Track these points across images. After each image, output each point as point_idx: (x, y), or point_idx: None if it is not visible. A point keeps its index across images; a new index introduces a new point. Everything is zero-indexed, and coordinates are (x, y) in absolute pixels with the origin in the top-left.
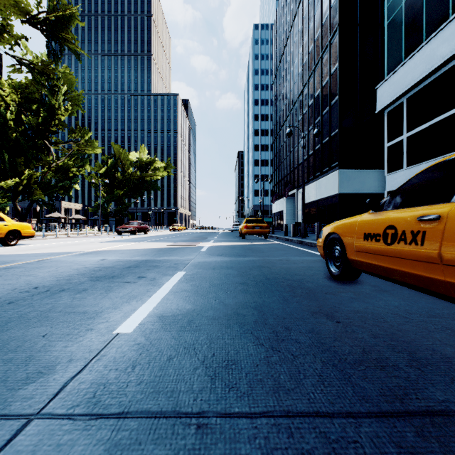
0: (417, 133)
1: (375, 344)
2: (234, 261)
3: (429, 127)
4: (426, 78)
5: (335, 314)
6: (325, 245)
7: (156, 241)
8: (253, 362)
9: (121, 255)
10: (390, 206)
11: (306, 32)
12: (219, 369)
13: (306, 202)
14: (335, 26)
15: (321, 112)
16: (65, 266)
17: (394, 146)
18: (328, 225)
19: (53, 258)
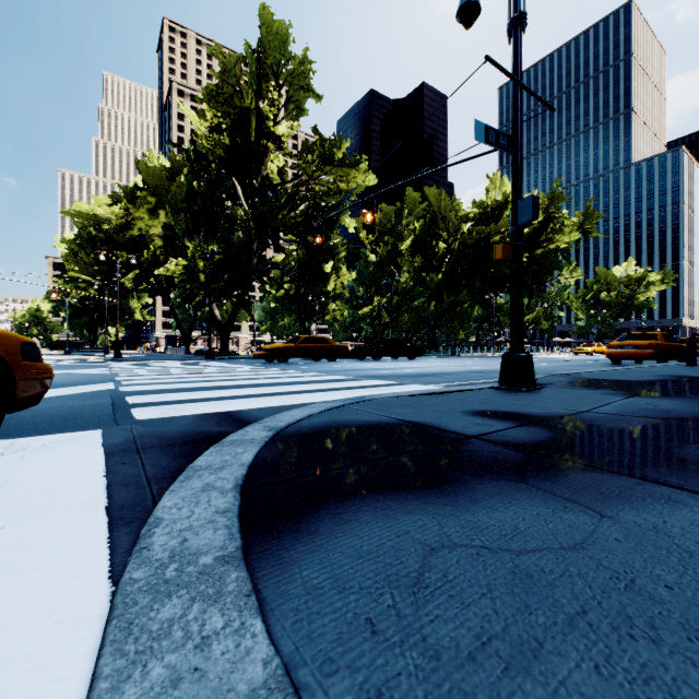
0: None
1: None
2: None
3: None
4: None
5: None
6: None
7: None
8: None
9: None
10: None
11: None
12: None
13: None
14: None
15: None
16: None
17: None
18: None
19: None
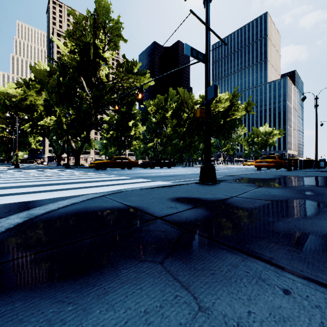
0: None
1: None
2: None
3: None
4: None
5: None
6: None
7: None
8: None
9: None
10: None
11: None
12: None
13: None
14: None
15: None
16: None
17: None
18: None
19: None
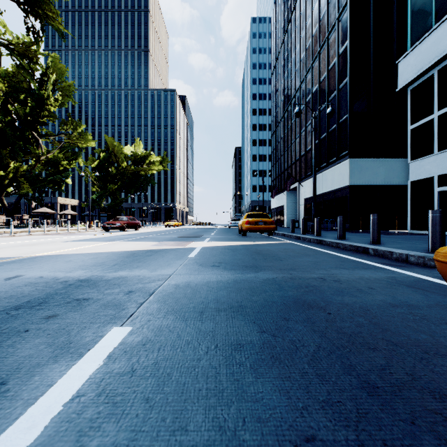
0: None
1: None
2: (243, 285)
3: None
4: None
5: None
6: None
7: (139, 239)
8: None
9: (60, 266)
10: None
11: (310, 13)
12: None
13: (310, 196)
14: (345, 0)
15: (328, 97)
16: None
17: (420, 128)
18: None
19: None
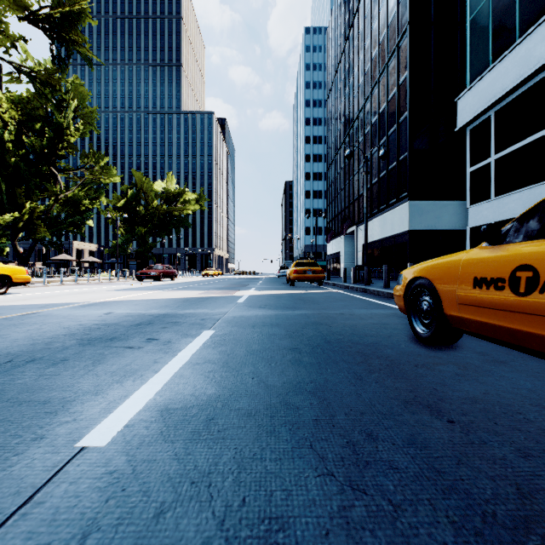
0: (508, 154)
1: (534, 473)
2: (281, 316)
3: (523, 147)
4: (520, 86)
5: (441, 405)
6: (408, 295)
7: (183, 289)
8: (318, 525)
9: (134, 307)
10: (519, 236)
11: (369, 34)
12: (252, 544)
13: (369, 241)
14: (405, 25)
15: (387, 131)
16: (54, 323)
17: (478, 172)
18: (411, 267)
19: (44, 311)
